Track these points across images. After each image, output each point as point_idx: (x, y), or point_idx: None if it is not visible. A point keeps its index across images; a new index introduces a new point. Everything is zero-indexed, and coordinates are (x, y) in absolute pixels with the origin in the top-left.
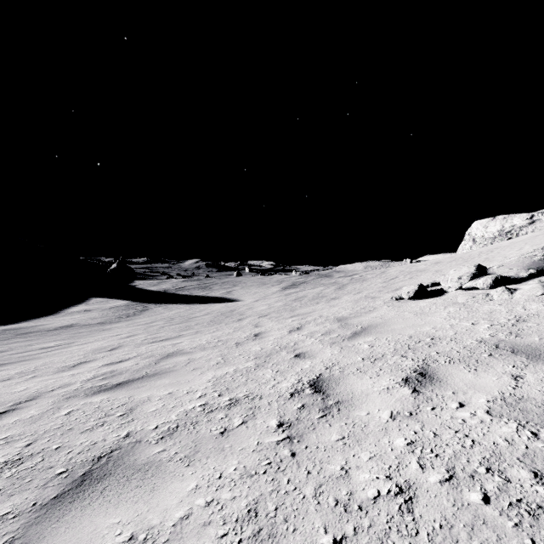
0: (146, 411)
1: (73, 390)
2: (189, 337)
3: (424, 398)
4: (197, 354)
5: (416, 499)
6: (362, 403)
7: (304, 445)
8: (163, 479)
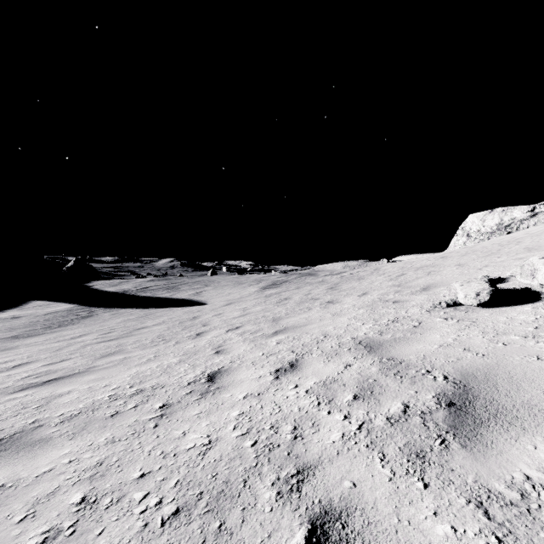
0: None
1: None
2: (95, 376)
3: None
4: (49, 452)
5: None
6: None
7: None
8: None
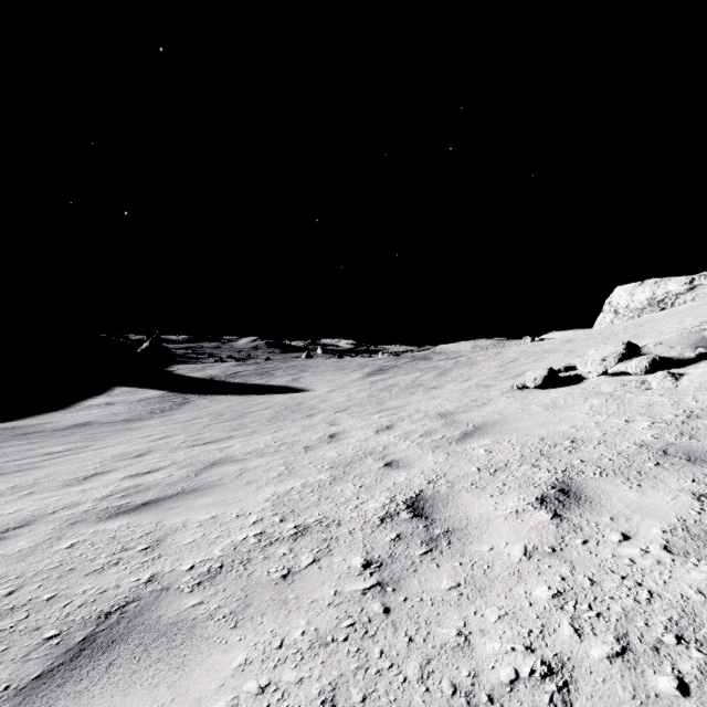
0: (179, 544)
1: (82, 512)
2: (242, 439)
3: (570, 526)
4: (252, 461)
5: (574, 685)
6: (482, 533)
7: (402, 596)
8: (198, 649)
